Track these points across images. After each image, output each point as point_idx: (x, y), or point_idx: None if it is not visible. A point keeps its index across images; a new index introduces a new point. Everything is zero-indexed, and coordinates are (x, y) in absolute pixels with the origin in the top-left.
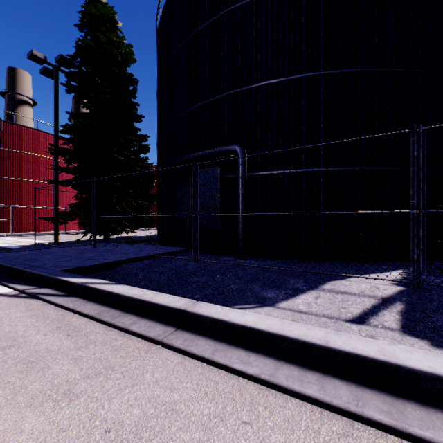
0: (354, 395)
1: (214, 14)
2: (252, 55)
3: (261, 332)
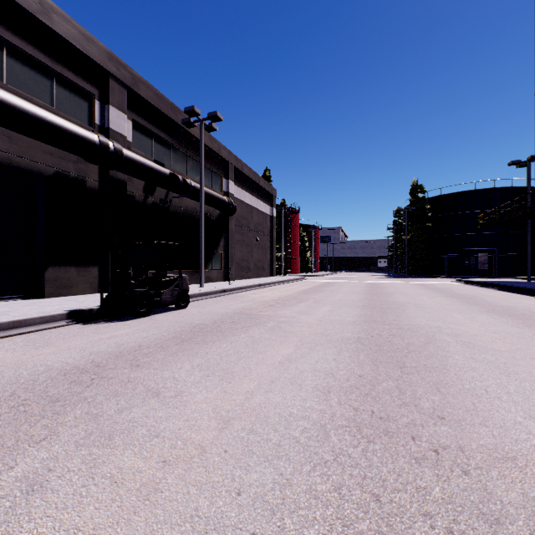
0: None
1: (483, 209)
2: None
3: None
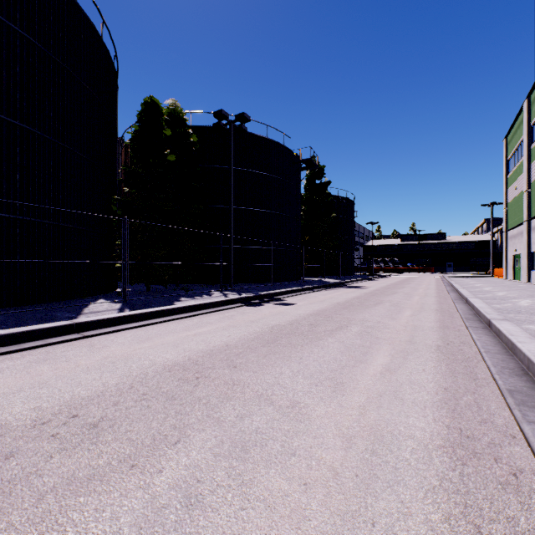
0: (162, 319)
1: None
2: None
3: (126, 316)
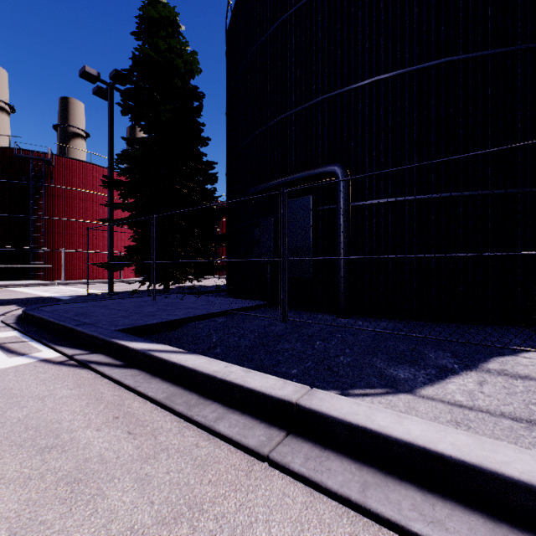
0: None
1: None
2: (357, 42)
3: (447, 460)
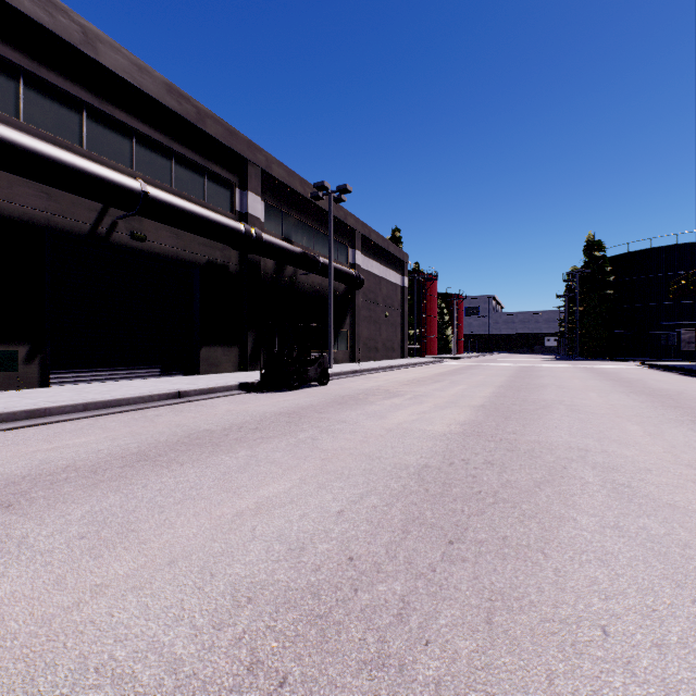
0: None
1: (688, 270)
2: None
3: None
